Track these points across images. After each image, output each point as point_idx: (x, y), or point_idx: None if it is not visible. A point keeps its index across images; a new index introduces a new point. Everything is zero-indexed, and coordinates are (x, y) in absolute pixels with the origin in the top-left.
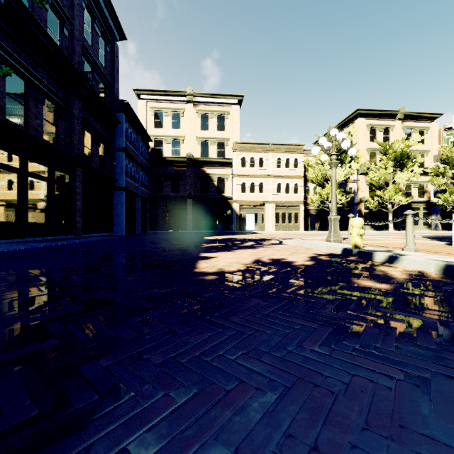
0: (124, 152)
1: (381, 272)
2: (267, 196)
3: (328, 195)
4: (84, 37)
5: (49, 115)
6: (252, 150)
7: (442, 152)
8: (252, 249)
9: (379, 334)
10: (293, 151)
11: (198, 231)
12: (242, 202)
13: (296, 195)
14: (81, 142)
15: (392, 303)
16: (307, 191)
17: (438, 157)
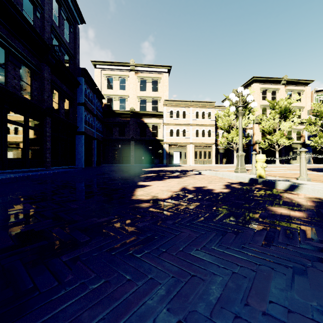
0: (83, 106)
1: (288, 199)
2: (189, 139)
3: (232, 138)
4: (53, 20)
5: (25, 76)
6: (178, 105)
7: (313, 108)
8: (178, 178)
9: None
10: (207, 106)
11: (138, 164)
12: (171, 143)
13: (210, 138)
14: (51, 98)
15: (317, 235)
16: (217, 136)
17: (310, 111)
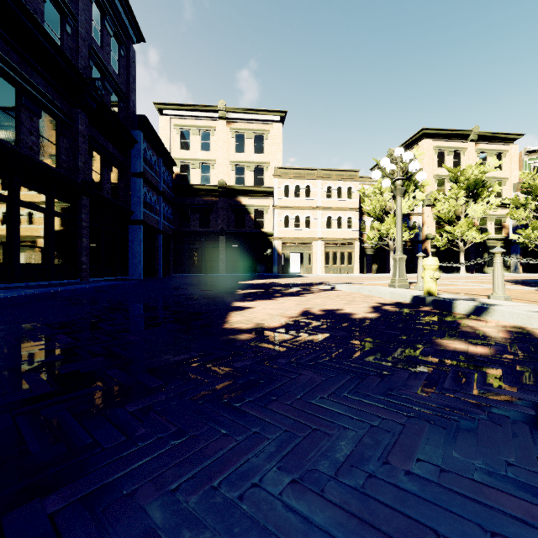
0: (142, 178)
1: (470, 329)
2: (315, 231)
3: (388, 231)
4: (92, 37)
5: (47, 131)
6: (297, 176)
7: (522, 180)
8: (298, 296)
9: (505, 436)
10: (346, 178)
11: (232, 274)
12: (286, 239)
13: (350, 231)
14: (89, 166)
15: (503, 378)
16: (363, 226)
17: (518, 185)
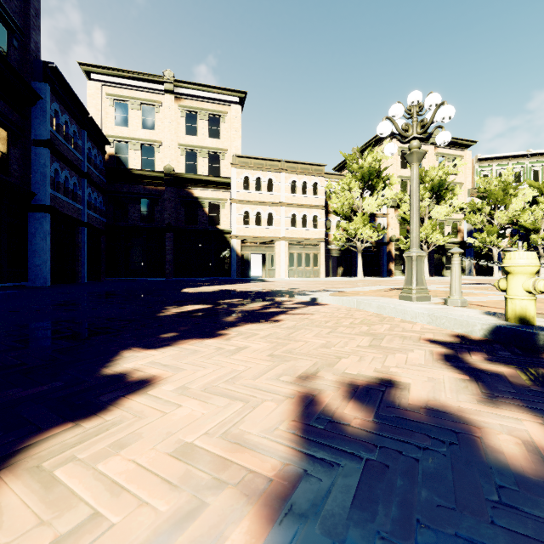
0: (49, 149)
1: None
2: (279, 230)
3: (356, 231)
4: None
5: None
6: (259, 167)
7: (474, 187)
8: (268, 322)
9: None
10: (311, 172)
11: (181, 278)
12: (245, 238)
13: (316, 230)
14: None
15: None
16: (328, 226)
17: (472, 191)
